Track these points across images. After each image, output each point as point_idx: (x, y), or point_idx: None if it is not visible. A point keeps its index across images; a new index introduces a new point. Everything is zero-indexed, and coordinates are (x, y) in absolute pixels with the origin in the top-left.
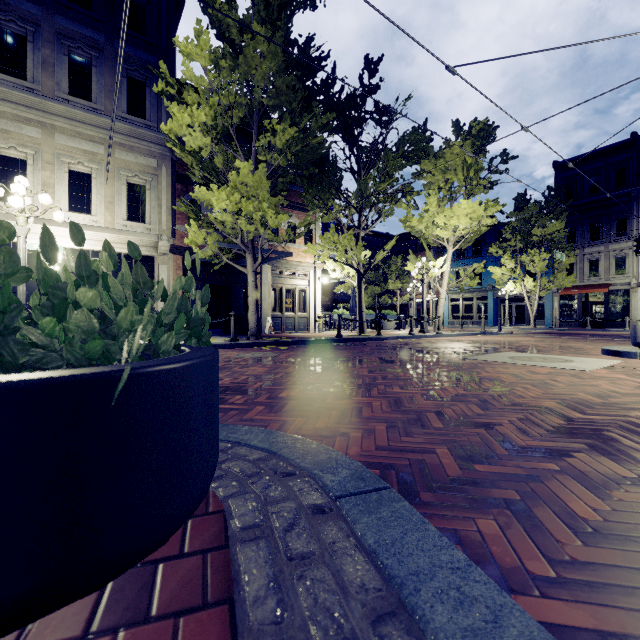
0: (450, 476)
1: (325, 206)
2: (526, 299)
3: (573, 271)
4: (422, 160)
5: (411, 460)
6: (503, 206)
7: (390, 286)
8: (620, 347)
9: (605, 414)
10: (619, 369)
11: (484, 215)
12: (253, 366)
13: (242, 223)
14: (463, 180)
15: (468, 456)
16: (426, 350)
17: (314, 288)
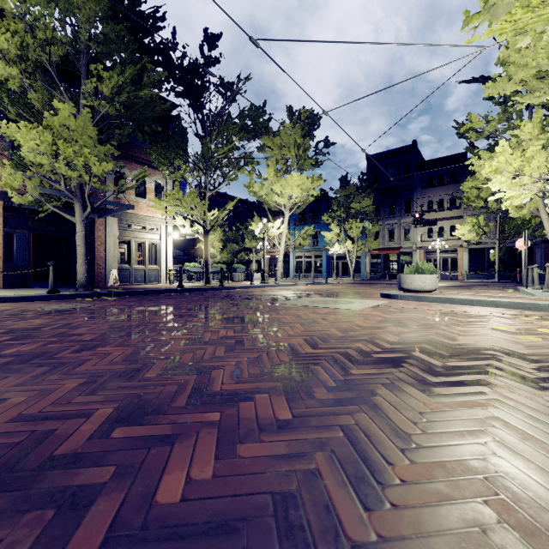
0: (56, 454)
1: (171, 165)
2: (348, 257)
3: (378, 237)
4: (262, 135)
5: (37, 433)
6: (324, 181)
7: (247, 244)
8: (392, 291)
9: (333, 347)
10: (380, 307)
11: (311, 187)
12: (37, 318)
13: (61, 167)
14: (295, 157)
15: (130, 415)
16: (250, 297)
17: (165, 242)
